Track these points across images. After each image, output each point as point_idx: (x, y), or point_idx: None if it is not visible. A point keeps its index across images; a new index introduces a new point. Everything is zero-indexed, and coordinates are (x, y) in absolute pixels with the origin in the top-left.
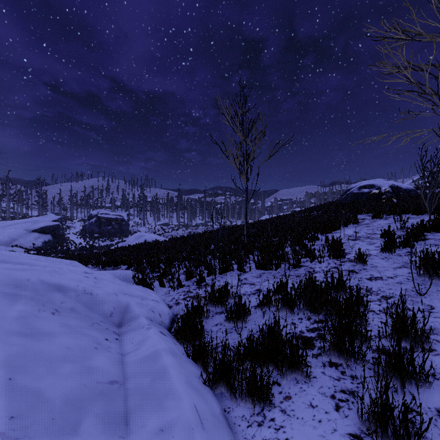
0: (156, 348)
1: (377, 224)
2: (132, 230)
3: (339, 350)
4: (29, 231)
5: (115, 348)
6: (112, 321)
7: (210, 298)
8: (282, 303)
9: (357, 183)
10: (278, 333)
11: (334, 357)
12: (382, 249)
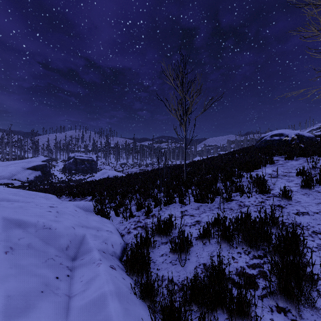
0: (103, 291)
1: (290, 164)
2: (99, 168)
3: (287, 295)
4: (24, 168)
5: (63, 288)
6: (67, 254)
7: (156, 230)
8: (222, 237)
9: (269, 133)
10: (225, 276)
11: (281, 301)
12: (302, 186)
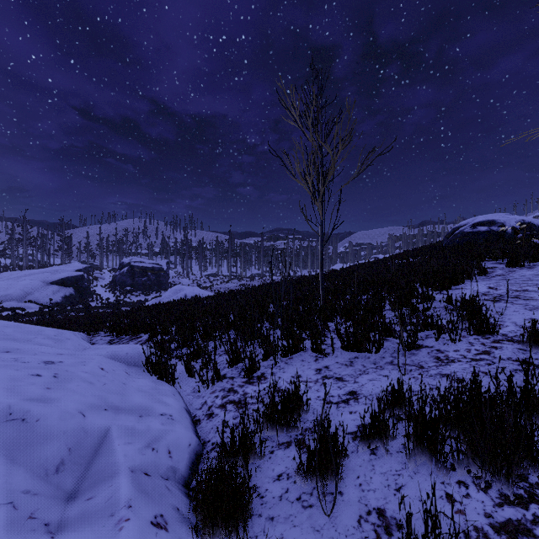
0: None
1: (520, 275)
2: (172, 282)
3: None
4: (46, 283)
5: None
6: (57, 484)
7: (266, 414)
8: (416, 441)
9: (468, 220)
10: None
11: None
12: None
